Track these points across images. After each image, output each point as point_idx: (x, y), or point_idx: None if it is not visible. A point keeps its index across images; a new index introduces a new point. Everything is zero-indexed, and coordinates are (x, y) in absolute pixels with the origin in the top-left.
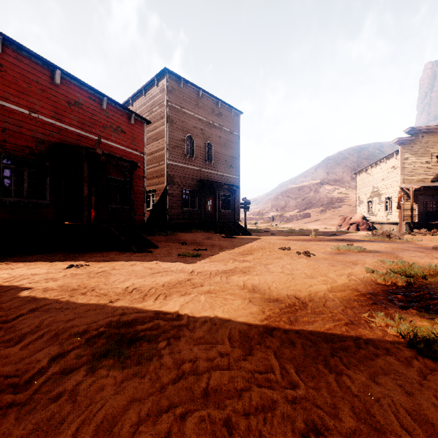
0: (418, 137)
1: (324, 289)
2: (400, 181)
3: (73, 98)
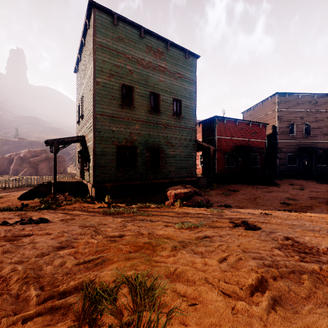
0: None
1: None
2: None
3: (241, 127)
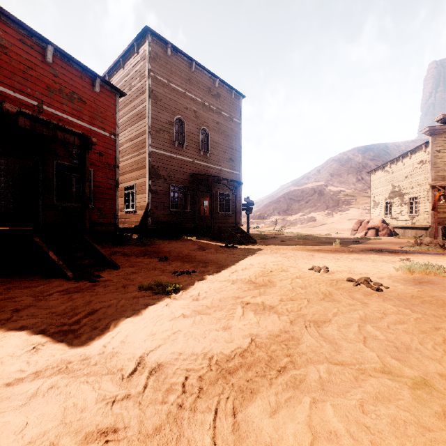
0: None
1: None
2: (431, 178)
3: None
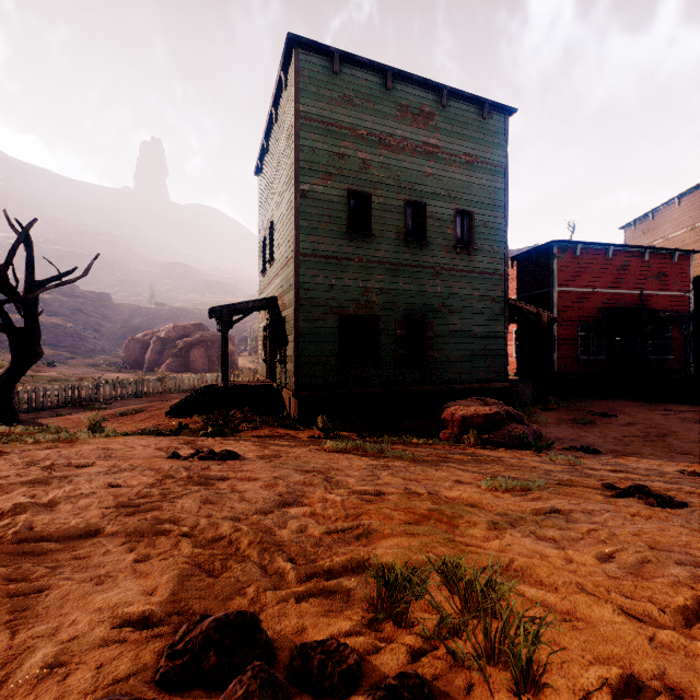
0: None
1: None
2: None
3: (619, 264)
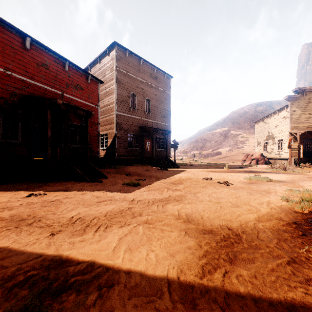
0: (303, 95)
1: (252, 219)
2: (289, 128)
3: (41, 61)
